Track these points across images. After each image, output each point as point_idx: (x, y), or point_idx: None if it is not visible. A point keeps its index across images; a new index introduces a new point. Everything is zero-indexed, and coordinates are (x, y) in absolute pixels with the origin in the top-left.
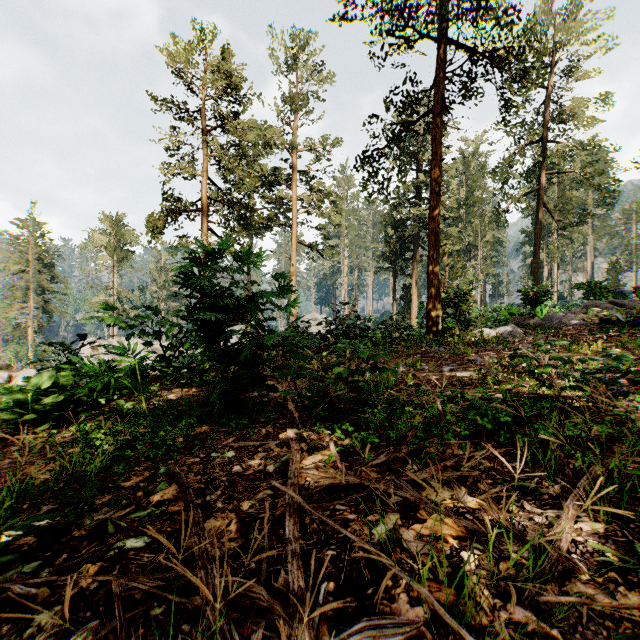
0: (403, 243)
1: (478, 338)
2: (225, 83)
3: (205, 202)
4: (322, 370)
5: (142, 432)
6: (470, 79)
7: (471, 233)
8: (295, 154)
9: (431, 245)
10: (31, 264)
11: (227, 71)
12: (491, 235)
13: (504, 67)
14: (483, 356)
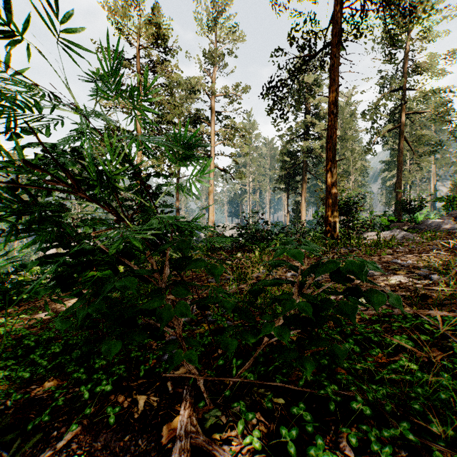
0: (294, 169)
1: (373, 240)
2: (155, 34)
3: (139, 131)
4: (248, 293)
5: None
6: (361, 18)
7: (345, 162)
8: (212, 99)
9: (329, 160)
10: None
11: (157, 23)
12: (360, 164)
13: (393, 4)
14: (402, 258)
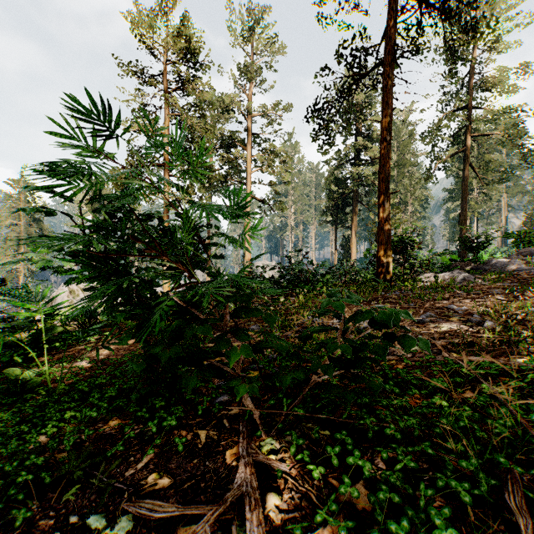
0: (343, 199)
1: (430, 283)
2: (185, 47)
3: (167, 157)
4: (298, 338)
5: (11, 434)
6: (418, 33)
7: (402, 191)
8: (249, 119)
9: (382, 192)
10: (22, 218)
11: (186, 35)
12: (419, 193)
13: (453, 19)
14: (458, 303)
